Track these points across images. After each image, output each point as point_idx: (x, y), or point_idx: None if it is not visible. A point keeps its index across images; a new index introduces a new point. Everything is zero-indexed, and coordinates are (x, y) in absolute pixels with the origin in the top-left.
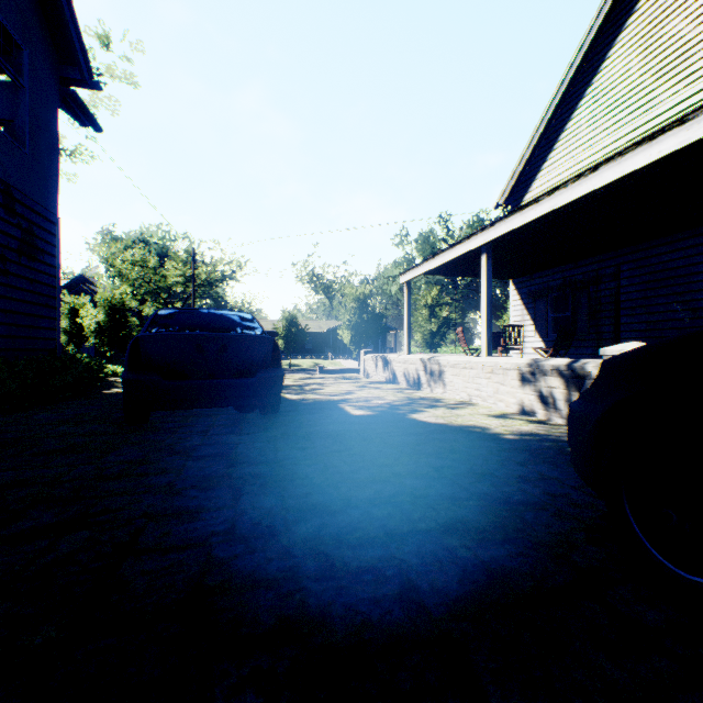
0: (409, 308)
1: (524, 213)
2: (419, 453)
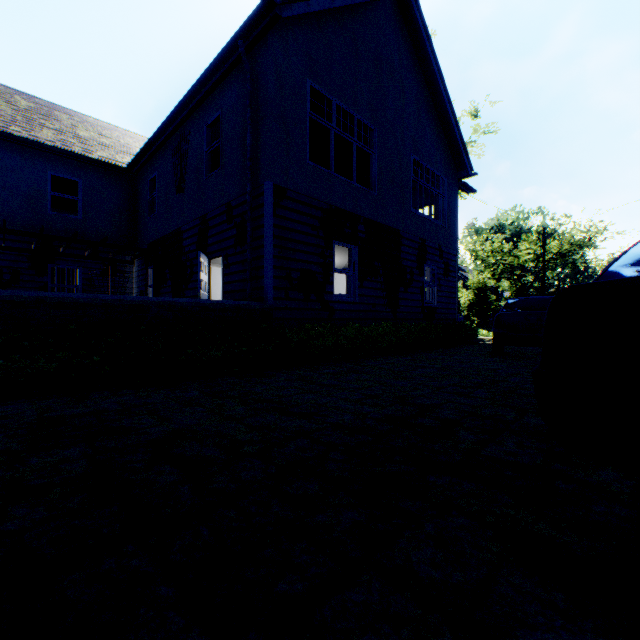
0: None
1: None
2: None
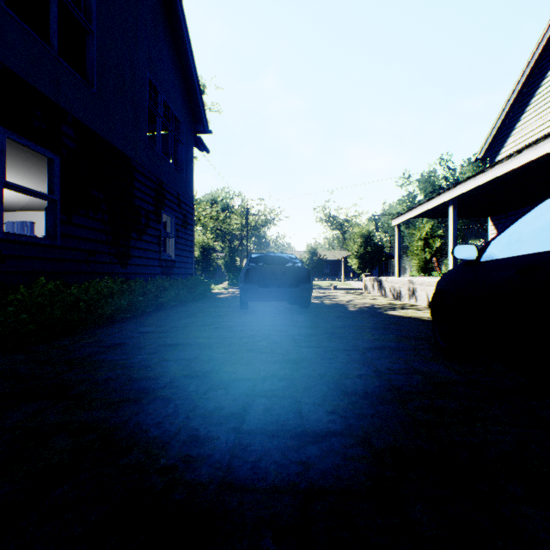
0: (399, 243)
1: (475, 179)
2: (378, 323)
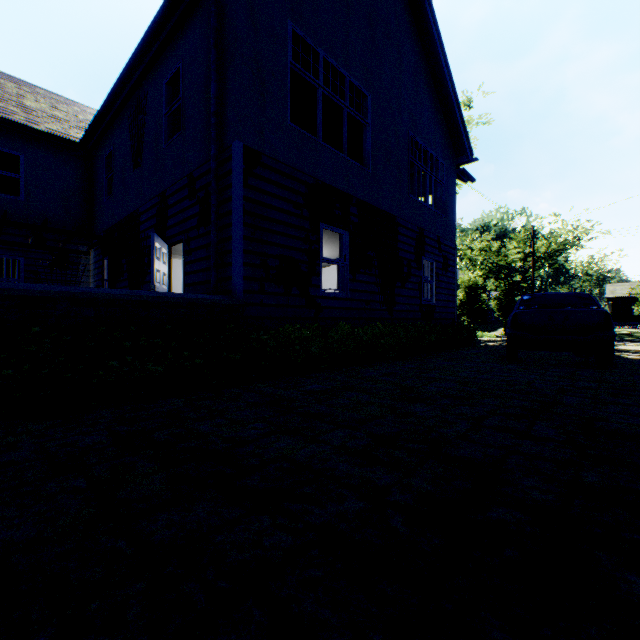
0: None
1: None
2: None
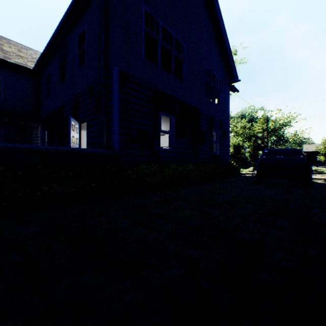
0: None
1: None
2: None
